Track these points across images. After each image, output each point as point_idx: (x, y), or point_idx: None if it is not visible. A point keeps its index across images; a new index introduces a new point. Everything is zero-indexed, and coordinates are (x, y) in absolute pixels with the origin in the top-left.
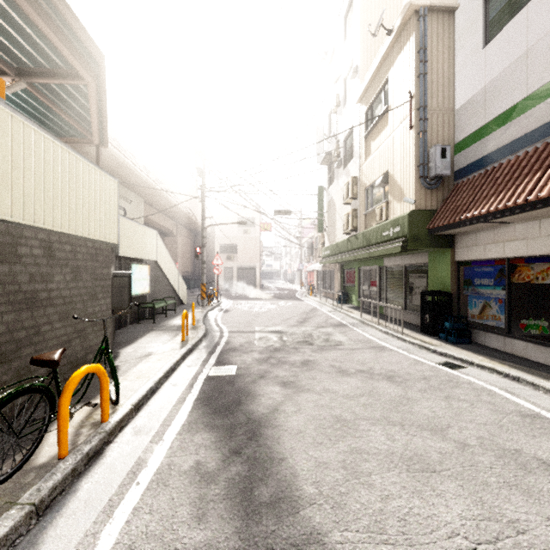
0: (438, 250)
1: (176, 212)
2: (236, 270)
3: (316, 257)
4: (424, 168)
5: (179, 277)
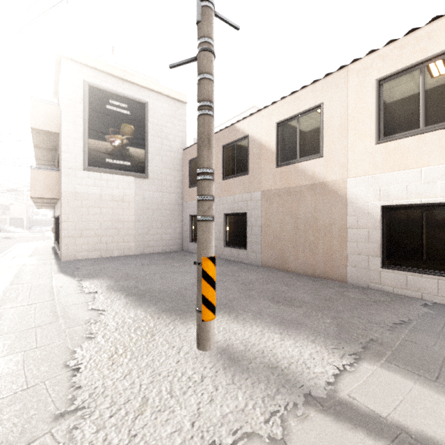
0: None
1: None
2: (9, 219)
3: None
4: None
5: None
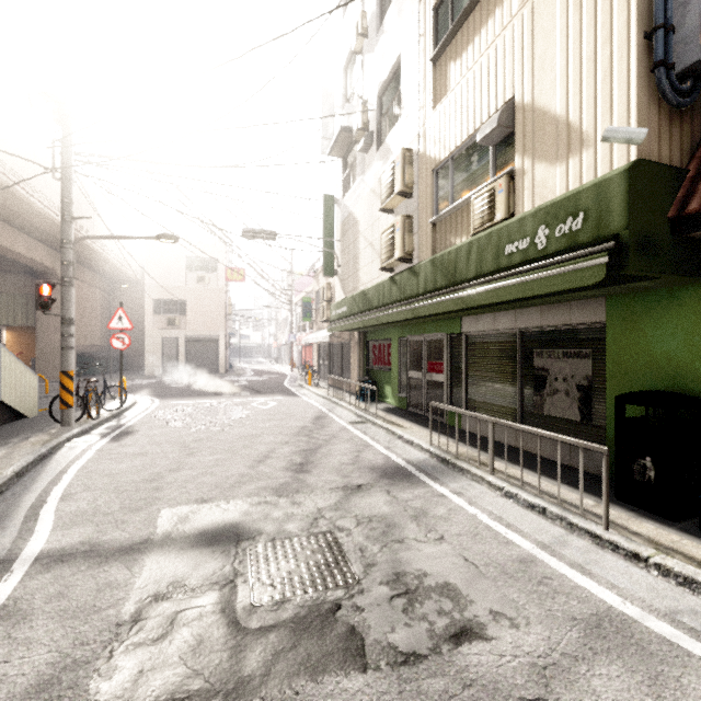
0: (652, 288)
1: (53, 231)
2: (185, 342)
3: (317, 322)
4: (668, 41)
5: (2, 355)
